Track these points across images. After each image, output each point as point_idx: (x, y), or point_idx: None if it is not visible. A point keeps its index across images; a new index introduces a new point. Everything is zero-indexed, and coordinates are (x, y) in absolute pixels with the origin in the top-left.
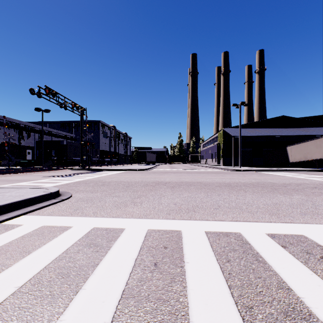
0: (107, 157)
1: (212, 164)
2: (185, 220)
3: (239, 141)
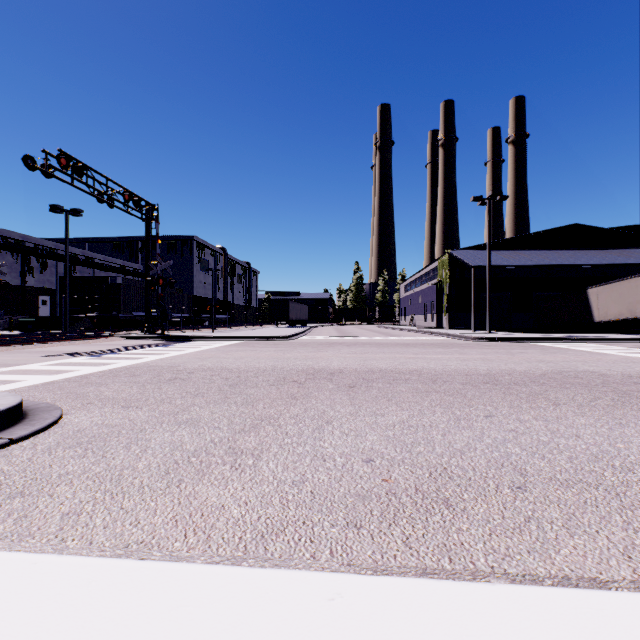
0: (208, 312)
1: (424, 325)
2: (433, 582)
3: (488, 275)
